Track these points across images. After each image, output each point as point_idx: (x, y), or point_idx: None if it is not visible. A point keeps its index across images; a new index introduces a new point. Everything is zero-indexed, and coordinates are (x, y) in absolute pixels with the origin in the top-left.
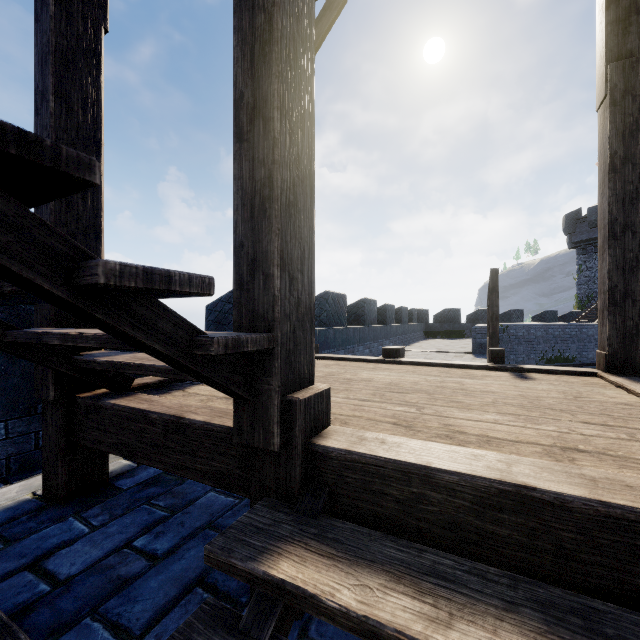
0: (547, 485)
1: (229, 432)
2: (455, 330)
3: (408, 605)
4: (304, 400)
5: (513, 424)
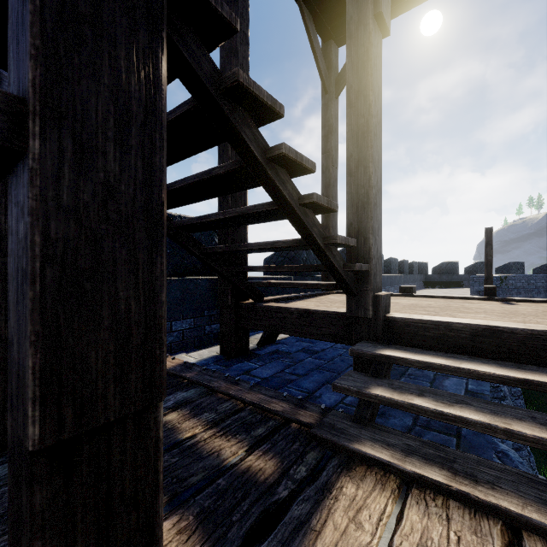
0: (505, 326)
1: (339, 314)
2: (453, 281)
3: (443, 361)
4: (383, 296)
5: (495, 318)
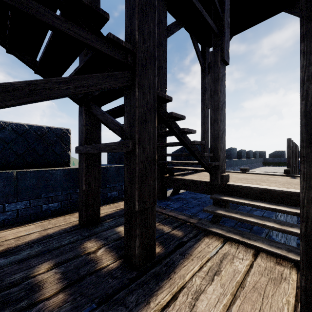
0: (273, 188)
1: (207, 182)
2: (282, 162)
3: (246, 201)
4: (225, 175)
5: (277, 185)
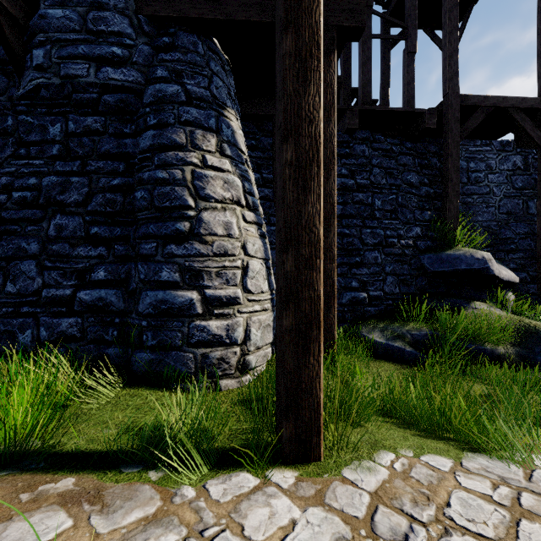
0: None
1: None
2: None
3: None
4: None
5: None
